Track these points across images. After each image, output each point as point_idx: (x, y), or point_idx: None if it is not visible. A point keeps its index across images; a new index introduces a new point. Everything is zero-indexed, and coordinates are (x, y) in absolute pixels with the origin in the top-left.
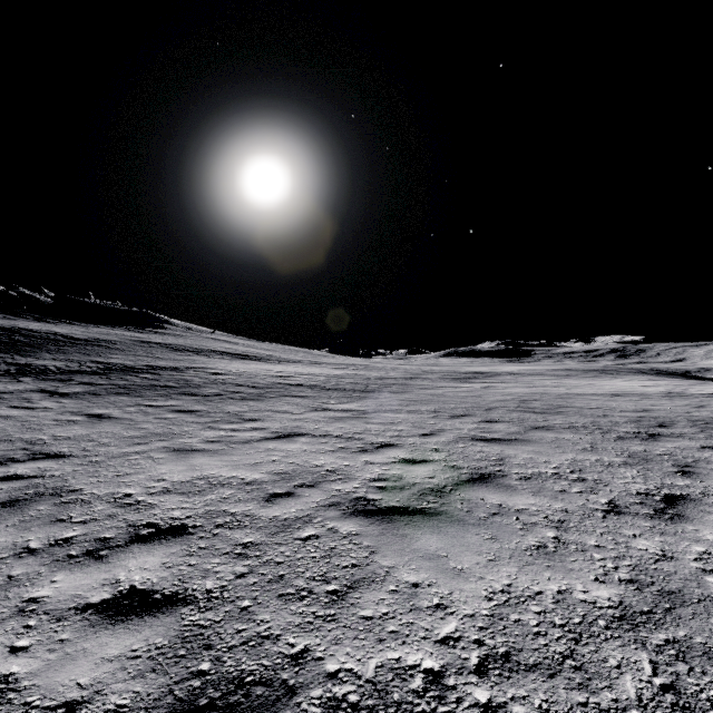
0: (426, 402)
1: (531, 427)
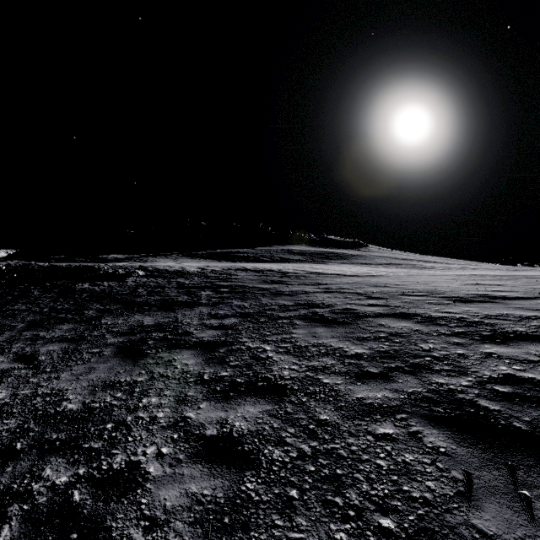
0: None
1: None
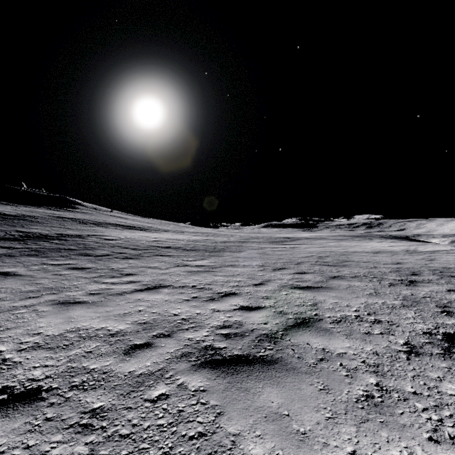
0: (255, 259)
1: (330, 276)
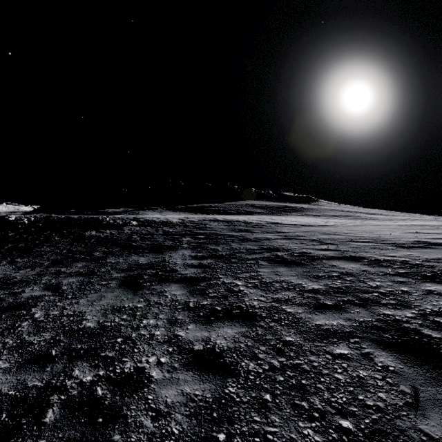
0: None
1: None
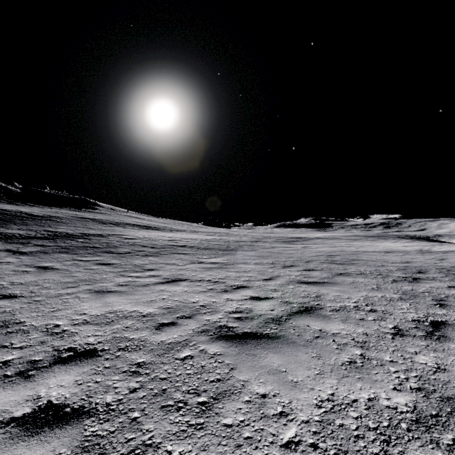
0: (266, 257)
1: (336, 273)
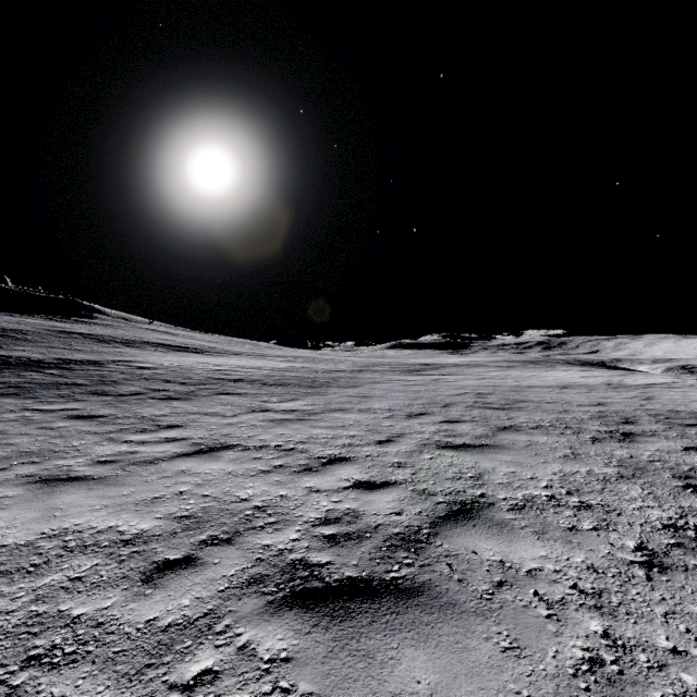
0: (378, 398)
1: (498, 427)
